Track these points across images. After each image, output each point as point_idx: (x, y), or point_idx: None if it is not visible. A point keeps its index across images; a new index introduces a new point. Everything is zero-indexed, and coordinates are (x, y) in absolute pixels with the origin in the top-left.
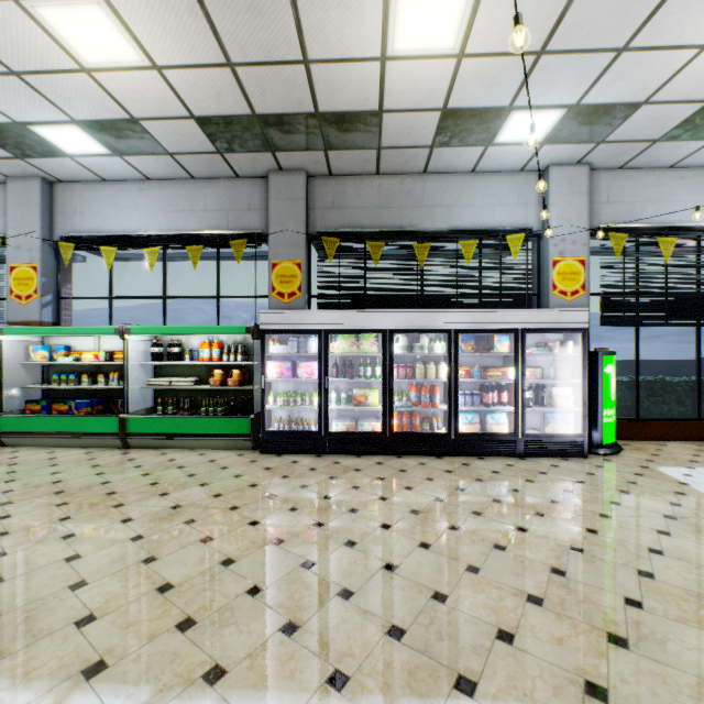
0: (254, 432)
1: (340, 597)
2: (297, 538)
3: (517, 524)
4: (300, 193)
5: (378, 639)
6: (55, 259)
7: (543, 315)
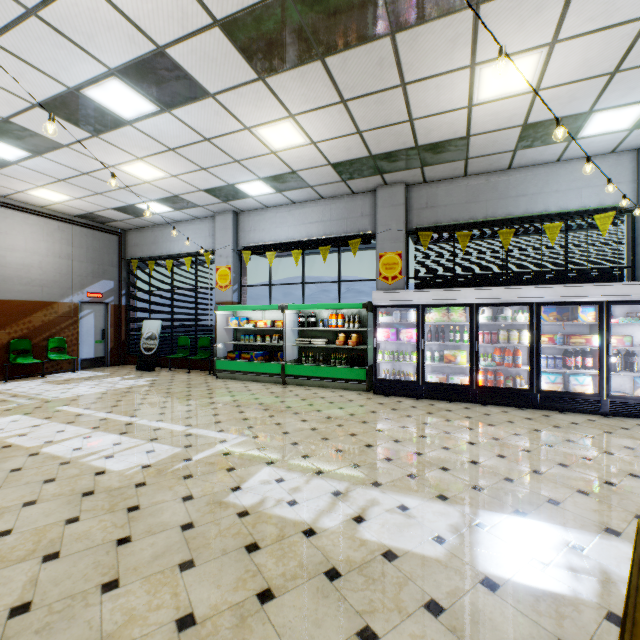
0: (368, 379)
1: (440, 470)
2: (409, 441)
3: (583, 455)
4: (401, 200)
5: (466, 488)
6: (239, 261)
7: (631, 288)
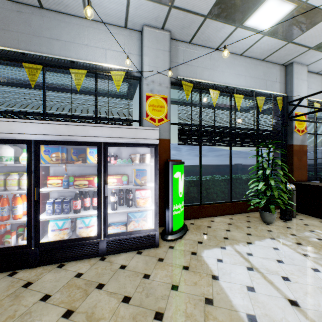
0: None
1: None
2: None
3: None
4: None
5: None
6: None
7: (123, 131)
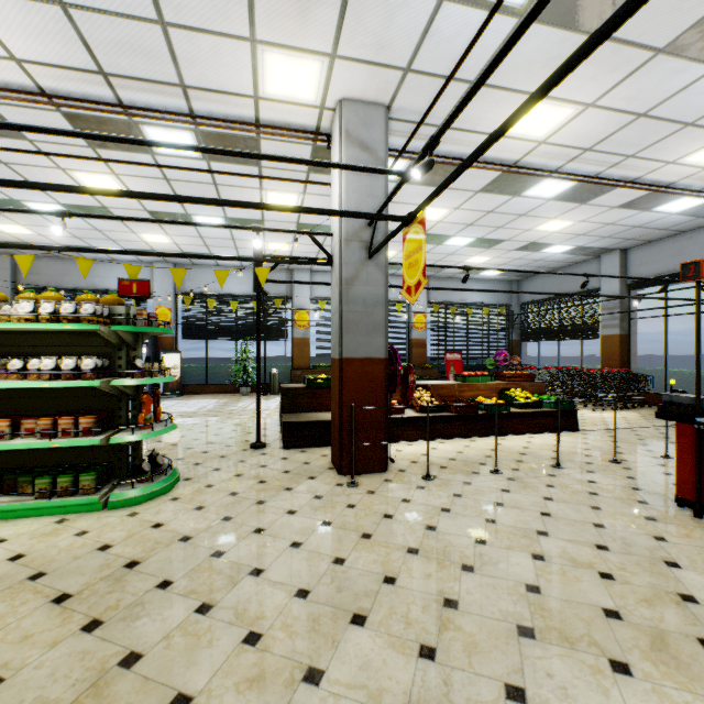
0: None
1: None
2: None
3: None
4: (8, 265)
5: None
6: None
7: None
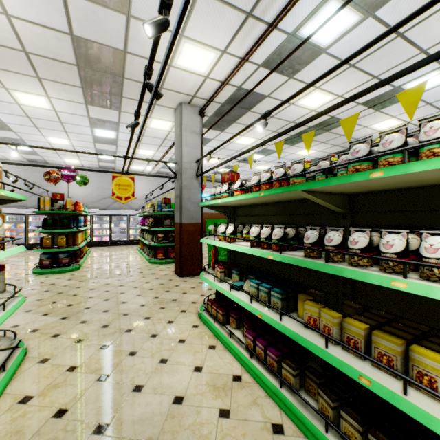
0: None
1: None
2: None
3: None
4: None
5: None
6: None
7: None
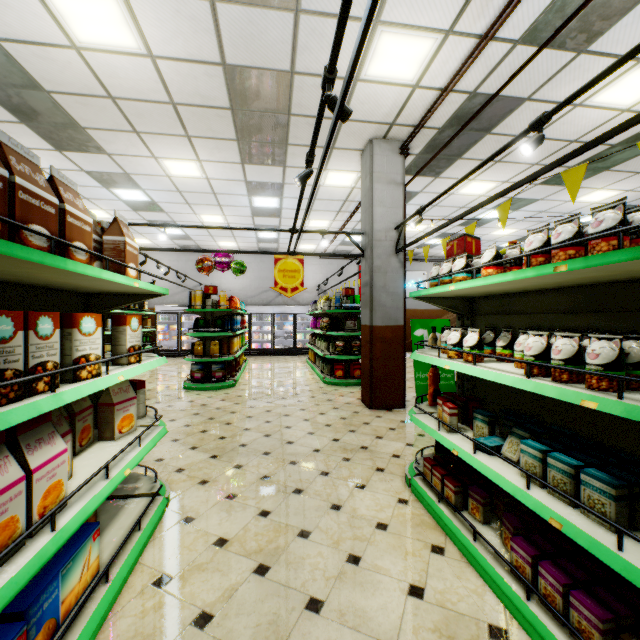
0: None
1: None
2: None
3: None
4: None
5: None
6: None
7: None
